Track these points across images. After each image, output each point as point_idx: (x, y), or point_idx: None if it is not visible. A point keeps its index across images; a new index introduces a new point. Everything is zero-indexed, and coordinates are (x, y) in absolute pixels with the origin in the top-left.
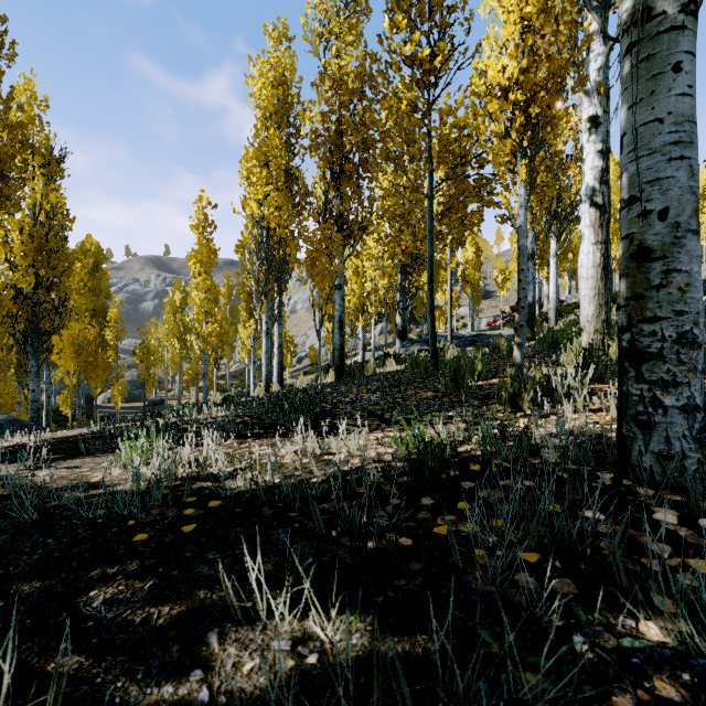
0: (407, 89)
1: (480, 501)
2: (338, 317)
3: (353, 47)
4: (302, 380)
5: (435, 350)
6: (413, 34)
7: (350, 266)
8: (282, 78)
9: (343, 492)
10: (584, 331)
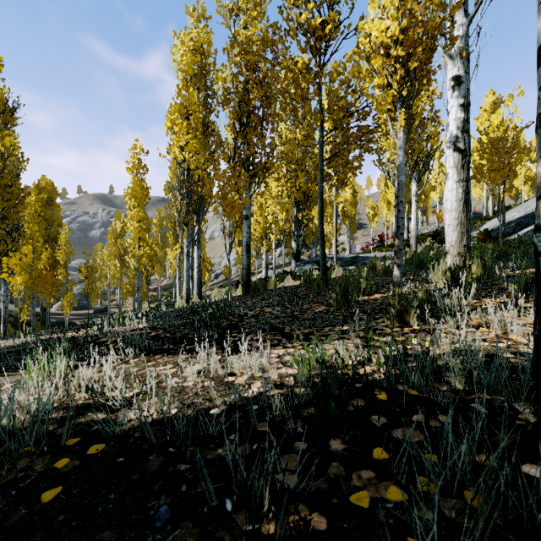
0: (302, 53)
1: (405, 458)
2: (245, 242)
3: (258, 21)
4: (216, 293)
5: (325, 269)
6: (307, 4)
7: (256, 203)
8: (201, 50)
9: (243, 430)
10: (448, 254)
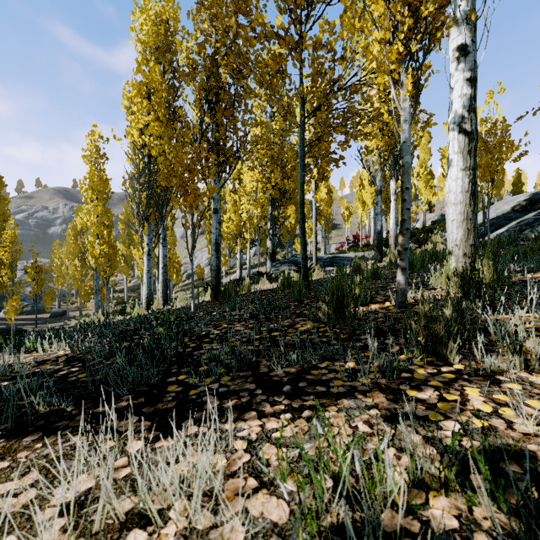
0: (281, 13)
1: None
2: (214, 239)
3: None
4: (182, 297)
5: (306, 271)
6: None
7: (229, 200)
8: (166, 25)
9: None
10: (452, 255)
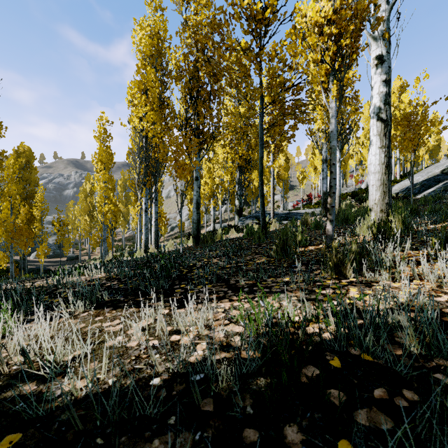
0: (245, 34)
1: None
2: (195, 200)
3: (206, 9)
4: (171, 244)
5: (264, 223)
6: None
7: (205, 167)
8: (158, 35)
9: (185, 410)
10: (372, 211)
